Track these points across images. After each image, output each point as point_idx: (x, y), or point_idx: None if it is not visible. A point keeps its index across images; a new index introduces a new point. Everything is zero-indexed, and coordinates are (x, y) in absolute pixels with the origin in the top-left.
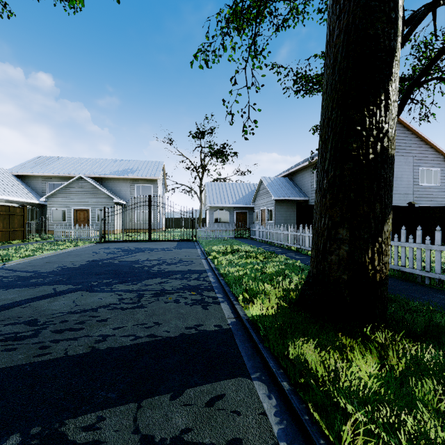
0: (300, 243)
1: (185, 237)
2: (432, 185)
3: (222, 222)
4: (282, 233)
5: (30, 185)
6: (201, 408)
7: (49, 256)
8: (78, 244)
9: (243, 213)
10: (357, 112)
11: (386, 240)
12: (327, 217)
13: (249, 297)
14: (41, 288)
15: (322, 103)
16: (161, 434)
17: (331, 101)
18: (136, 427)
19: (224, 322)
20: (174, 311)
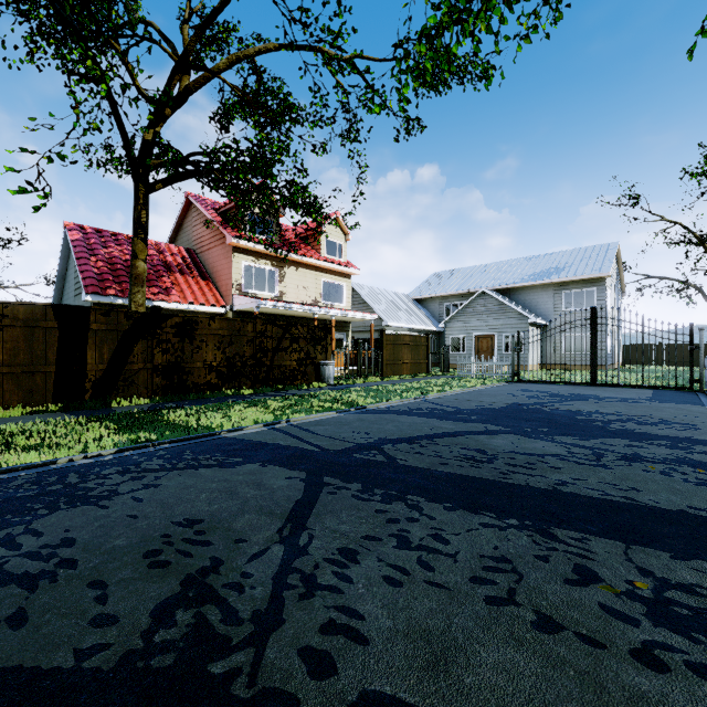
0: None
1: (671, 382)
2: None
3: None
4: None
5: (428, 309)
6: None
7: (460, 393)
8: (485, 382)
9: None
10: None
11: None
12: None
13: None
14: (472, 424)
15: None
16: (662, 575)
17: None
18: (629, 559)
19: None
20: (661, 483)
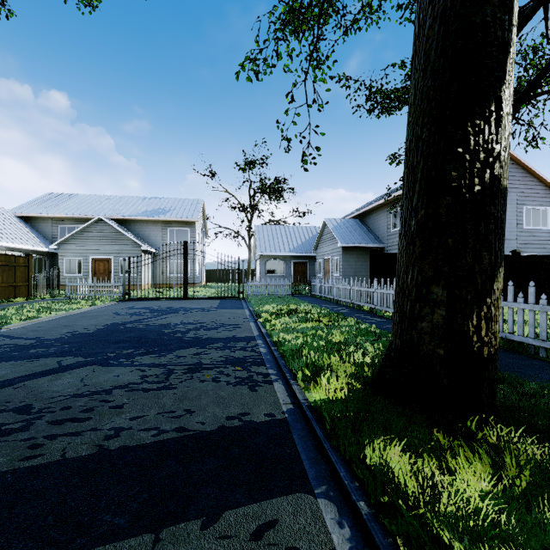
0: (375, 301)
1: (229, 294)
2: (540, 229)
3: (276, 275)
4: (352, 289)
5: (38, 229)
6: (245, 542)
7: (58, 318)
8: (95, 302)
9: (302, 264)
10: (458, 128)
11: (496, 302)
12: (416, 271)
13: (311, 375)
14: (42, 362)
15: (409, 119)
16: None
17: (421, 115)
18: None
19: (278, 410)
20: (212, 393)
